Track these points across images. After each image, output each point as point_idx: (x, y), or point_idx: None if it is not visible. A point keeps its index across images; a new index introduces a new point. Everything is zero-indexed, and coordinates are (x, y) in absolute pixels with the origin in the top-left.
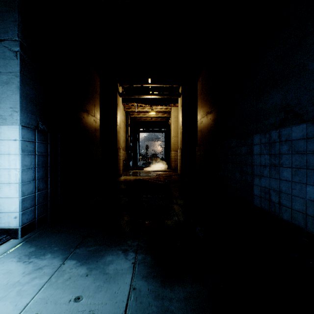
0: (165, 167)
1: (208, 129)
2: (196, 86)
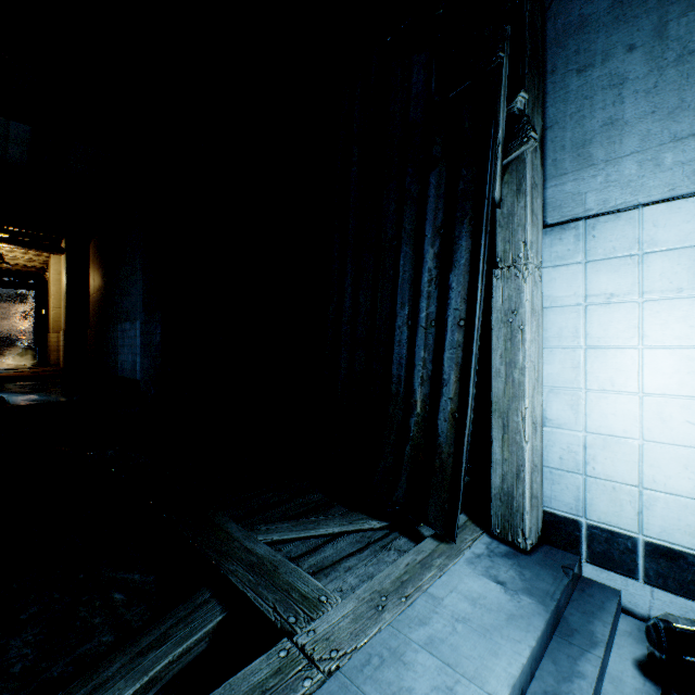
0: (36, 364)
1: (99, 310)
2: (90, 249)
